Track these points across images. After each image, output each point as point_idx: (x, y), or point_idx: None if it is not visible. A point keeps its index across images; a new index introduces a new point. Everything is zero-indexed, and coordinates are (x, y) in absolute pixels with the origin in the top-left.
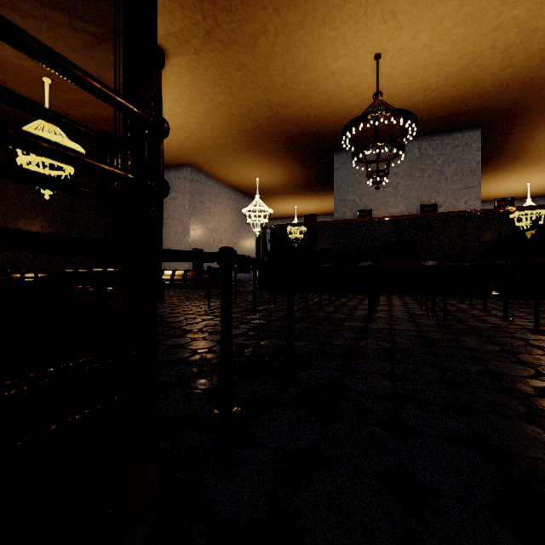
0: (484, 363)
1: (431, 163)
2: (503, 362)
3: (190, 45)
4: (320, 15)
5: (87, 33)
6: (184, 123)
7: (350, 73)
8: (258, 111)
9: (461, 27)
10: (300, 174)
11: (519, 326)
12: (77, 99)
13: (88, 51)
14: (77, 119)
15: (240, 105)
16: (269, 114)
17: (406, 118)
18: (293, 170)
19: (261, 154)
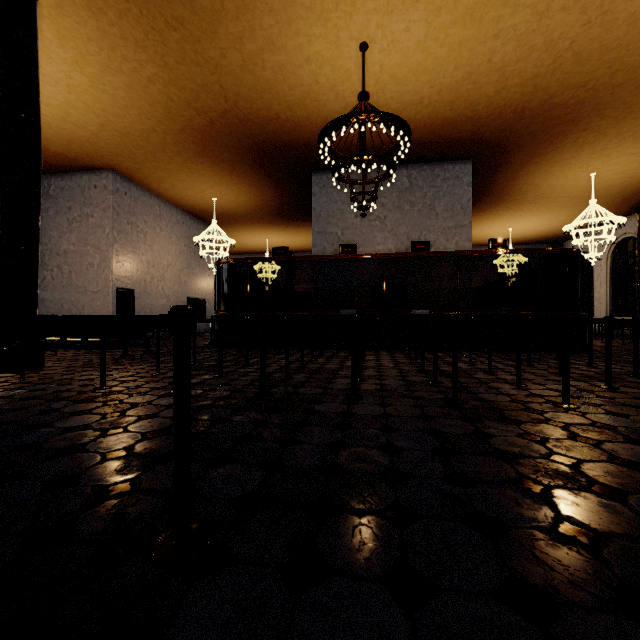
0: (548, 497)
1: (421, 195)
2: (573, 490)
3: None
4: None
5: None
6: (94, 101)
7: (330, 65)
8: (208, 101)
9: (460, 27)
10: (270, 197)
11: (540, 398)
12: None
13: None
14: None
15: (181, 86)
16: (224, 107)
17: (398, 129)
18: (261, 191)
19: (216, 164)
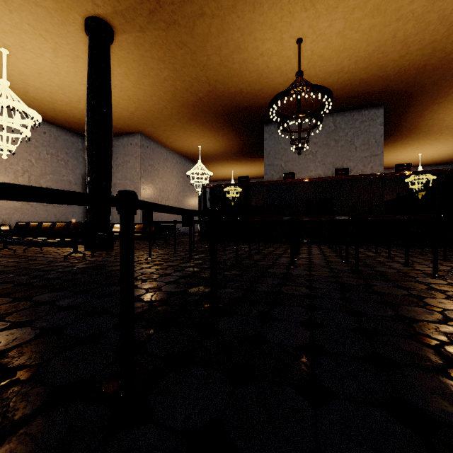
0: (395, 307)
1: (343, 134)
2: (412, 306)
3: (136, 23)
4: (250, 1)
5: (39, 7)
6: (133, 95)
7: (276, 55)
8: (198, 87)
9: (369, 18)
10: (235, 142)
11: (419, 271)
12: (35, 69)
13: (42, 25)
14: (35, 88)
15: (182, 80)
16: (208, 89)
17: (323, 94)
18: (230, 139)
19: (202, 125)
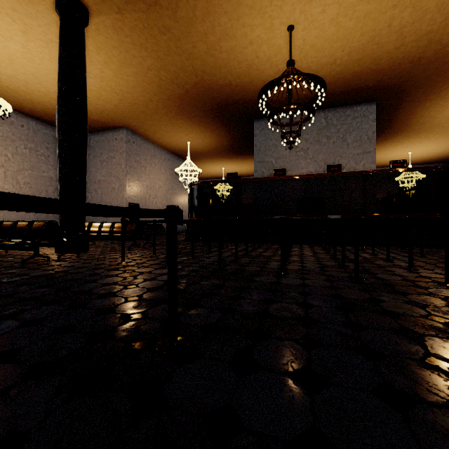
0: (421, 341)
1: (335, 131)
2: (442, 338)
3: (112, 3)
4: None
5: None
6: (116, 85)
7: (266, 44)
8: (184, 78)
9: (364, 3)
10: (225, 139)
11: (427, 279)
12: (5, 55)
13: (8, 2)
14: (8, 77)
15: (167, 70)
16: (195, 81)
17: (316, 84)
18: (219, 135)
19: (190, 119)
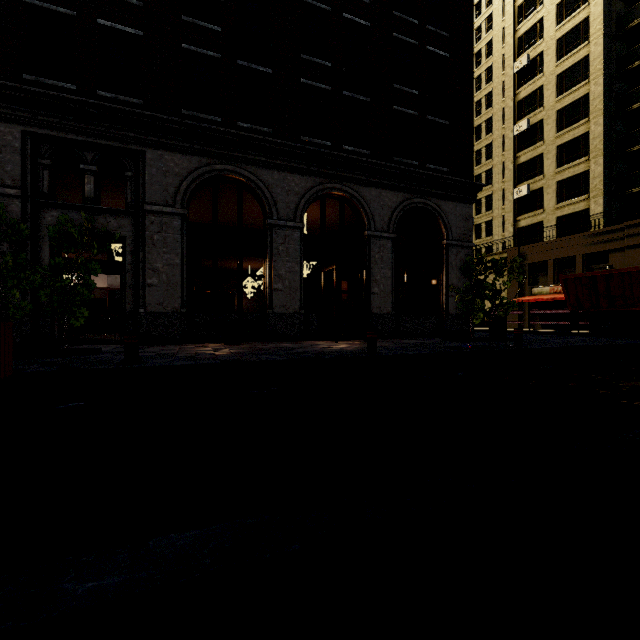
0: None
1: None
2: None
3: None
4: None
5: None
6: None
7: None
8: None
9: None
10: None
11: None
12: None
13: None
14: None
15: None
16: None
17: None
18: None
19: None
